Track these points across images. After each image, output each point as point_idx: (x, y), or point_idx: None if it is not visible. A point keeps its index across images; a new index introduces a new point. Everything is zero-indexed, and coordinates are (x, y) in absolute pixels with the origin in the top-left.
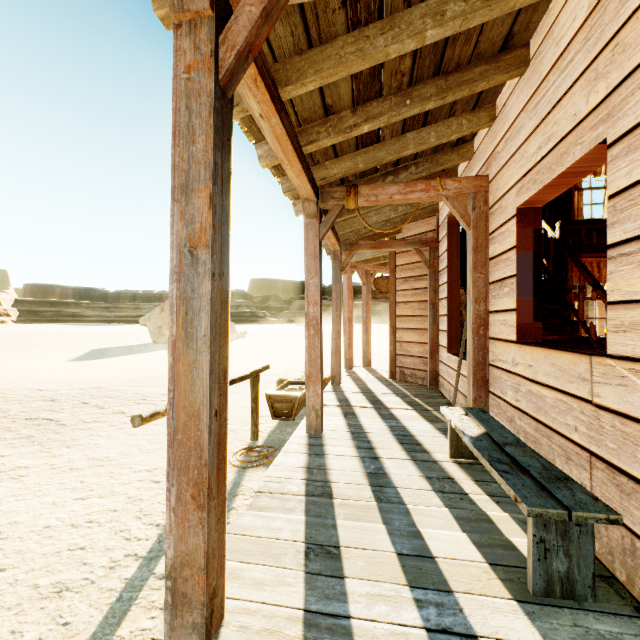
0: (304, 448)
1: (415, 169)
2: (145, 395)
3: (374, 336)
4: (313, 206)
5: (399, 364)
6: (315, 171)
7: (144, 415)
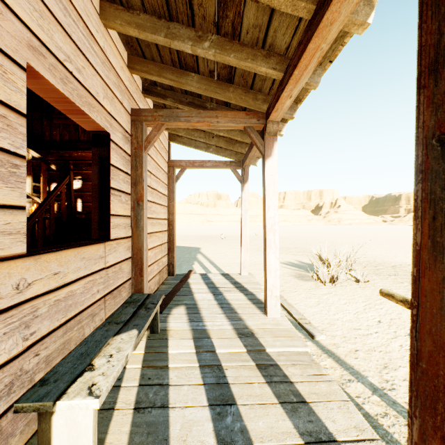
0: None
1: None
2: None
3: None
4: None
5: None
6: None
7: (383, 290)
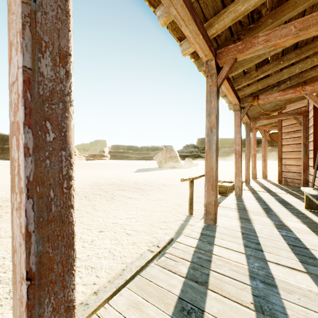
0: (234, 199)
1: (289, 82)
2: (164, 184)
3: (271, 167)
4: (238, 106)
5: (283, 176)
6: (239, 93)
7: (183, 178)
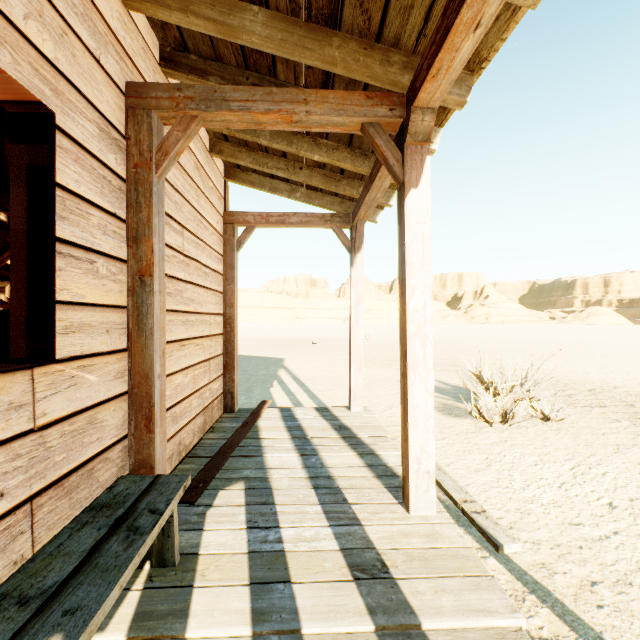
0: None
1: None
2: None
3: None
4: None
5: None
6: None
7: None
